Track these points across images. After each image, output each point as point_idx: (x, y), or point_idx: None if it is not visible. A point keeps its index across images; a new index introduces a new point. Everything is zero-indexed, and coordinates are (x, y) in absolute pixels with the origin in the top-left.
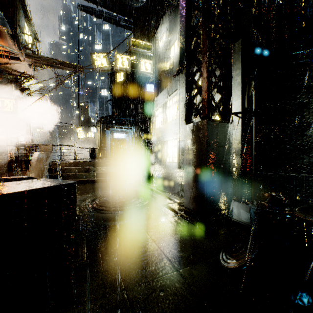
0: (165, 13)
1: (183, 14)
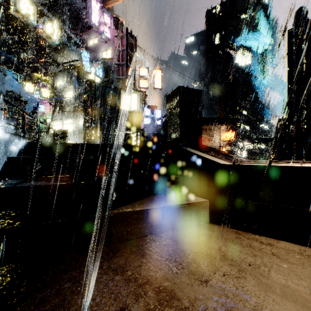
0: (61, 71)
1: (75, 83)
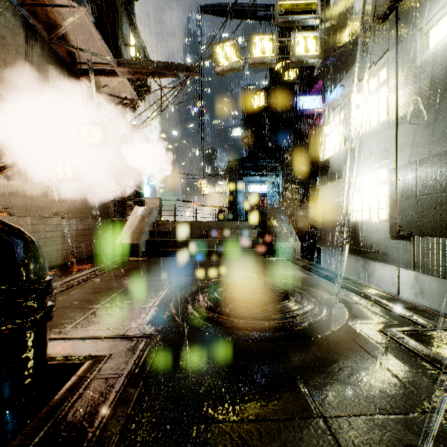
0: None
1: None
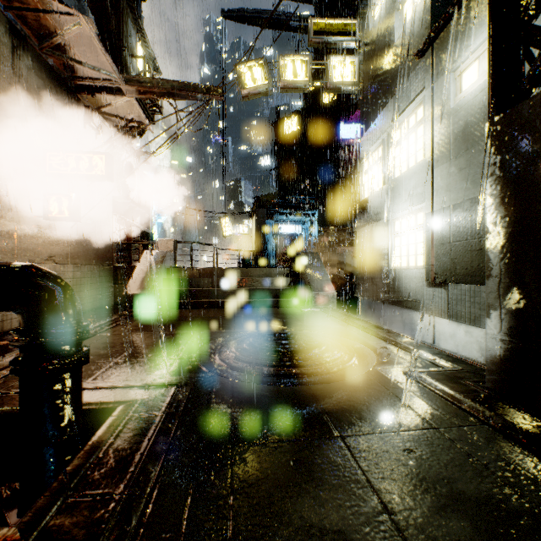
0: None
1: None
